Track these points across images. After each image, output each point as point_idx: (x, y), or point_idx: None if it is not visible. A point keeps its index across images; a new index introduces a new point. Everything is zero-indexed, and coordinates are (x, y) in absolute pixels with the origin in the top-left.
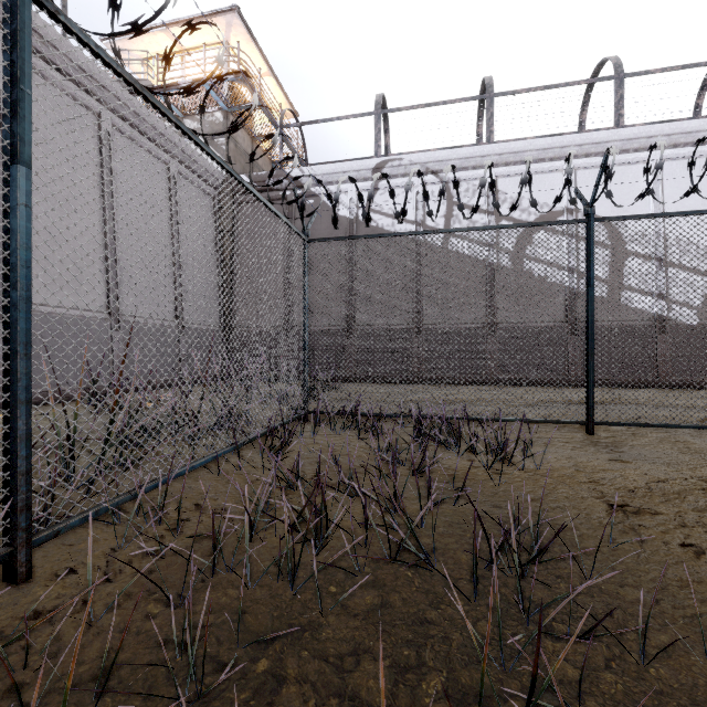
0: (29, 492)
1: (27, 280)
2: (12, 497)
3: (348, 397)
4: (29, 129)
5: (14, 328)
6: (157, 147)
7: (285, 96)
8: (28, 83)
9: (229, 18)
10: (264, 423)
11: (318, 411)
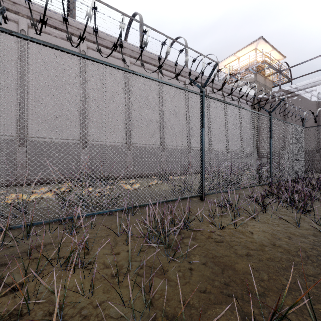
0: (272, 177)
1: (271, 152)
2: (270, 177)
3: (318, 177)
4: (272, 134)
5: (270, 157)
6: (235, 97)
7: (279, 53)
8: (271, 129)
9: (258, 41)
10: (293, 177)
11: (309, 177)
